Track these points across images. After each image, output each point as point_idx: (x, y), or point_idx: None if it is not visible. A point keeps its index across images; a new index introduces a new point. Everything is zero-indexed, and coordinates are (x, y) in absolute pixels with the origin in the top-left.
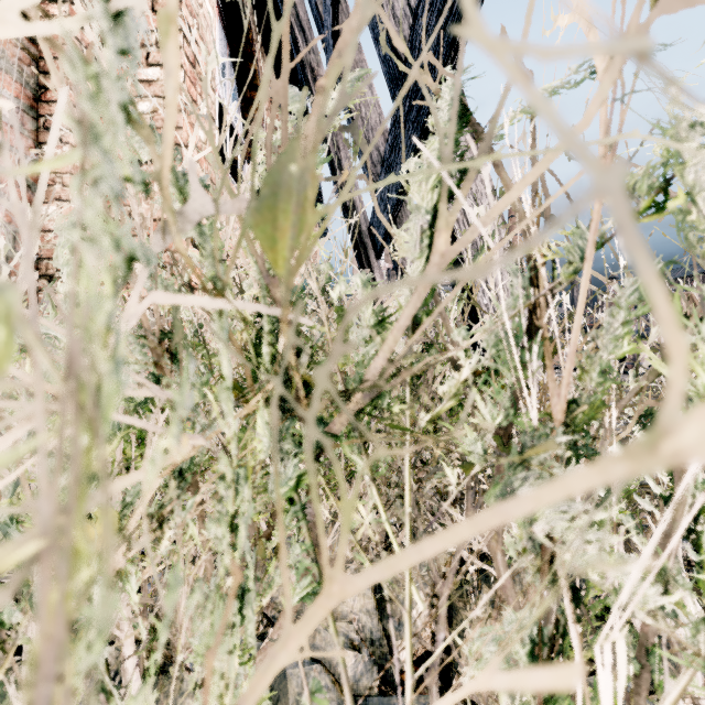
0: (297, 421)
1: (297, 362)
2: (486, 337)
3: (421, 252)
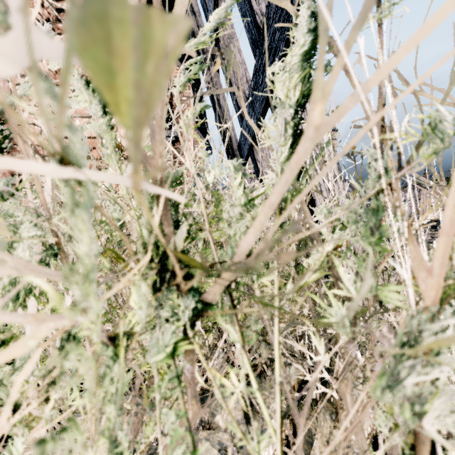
0: (175, 290)
1: (174, 237)
2: (346, 214)
3: (285, 141)
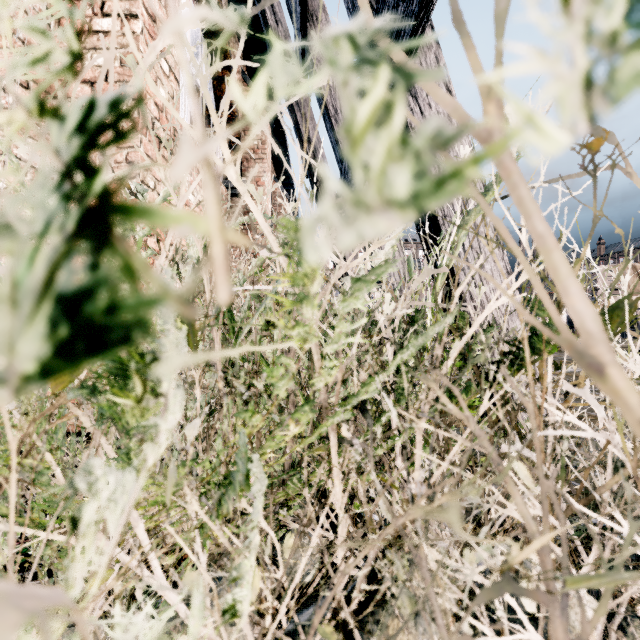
0: None
1: None
2: None
3: None
